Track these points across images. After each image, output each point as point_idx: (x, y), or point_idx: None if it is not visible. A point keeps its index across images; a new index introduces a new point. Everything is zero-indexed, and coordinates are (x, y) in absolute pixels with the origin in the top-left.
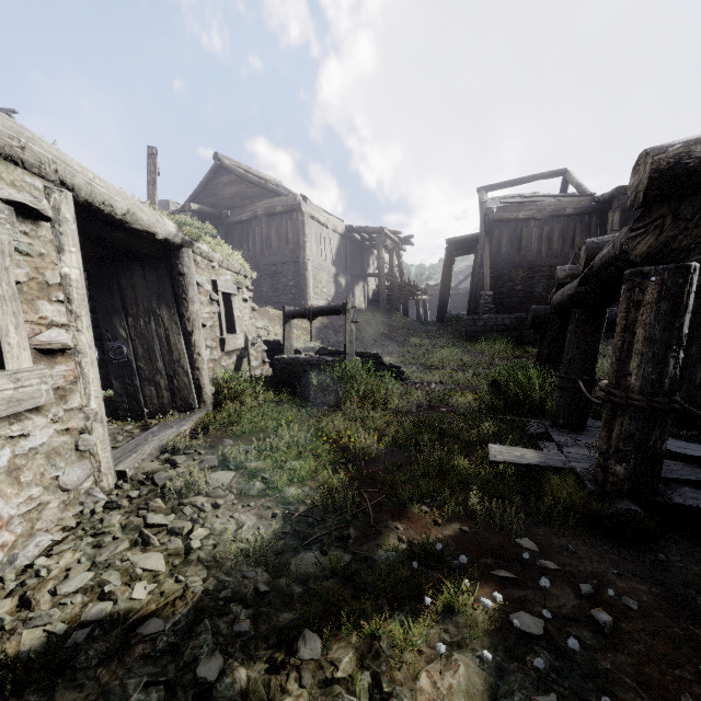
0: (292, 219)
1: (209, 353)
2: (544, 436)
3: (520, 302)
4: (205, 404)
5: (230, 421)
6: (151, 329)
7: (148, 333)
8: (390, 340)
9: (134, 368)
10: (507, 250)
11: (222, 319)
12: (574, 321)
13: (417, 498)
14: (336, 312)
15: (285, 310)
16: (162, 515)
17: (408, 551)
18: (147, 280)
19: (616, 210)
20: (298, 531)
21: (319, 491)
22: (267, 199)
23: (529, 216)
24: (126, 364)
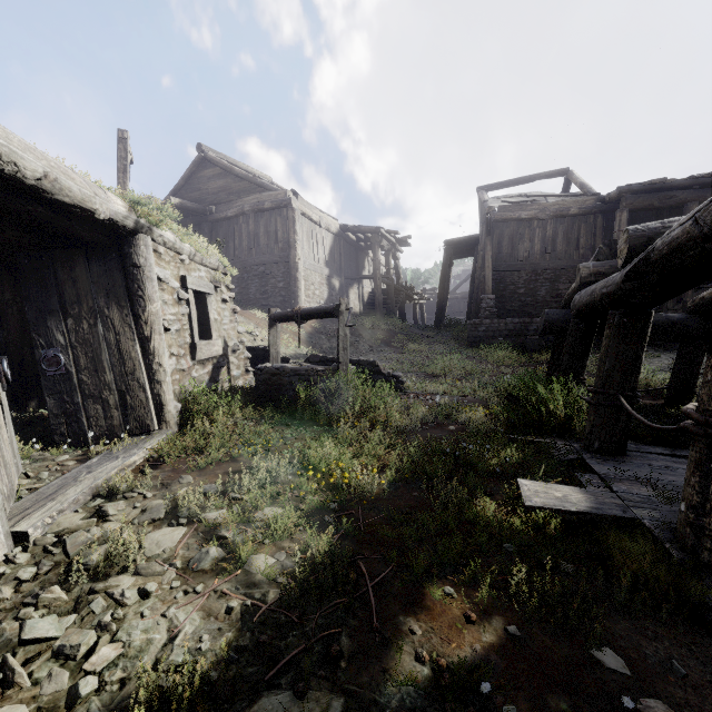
0: (282, 216)
1: (175, 362)
2: (579, 464)
3: (523, 306)
4: (167, 425)
5: (195, 447)
6: (98, 333)
7: (93, 338)
8: (387, 345)
9: (74, 382)
10: (509, 251)
11: (194, 322)
12: (613, 325)
13: (437, 571)
14: (328, 315)
15: (270, 312)
16: (54, 617)
17: (432, 683)
18: (92, 273)
19: (623, 210)
20: (262, 644)
21: (298, 563)
22: (255, 194)
23: (532, 216)
24: (64, 377)
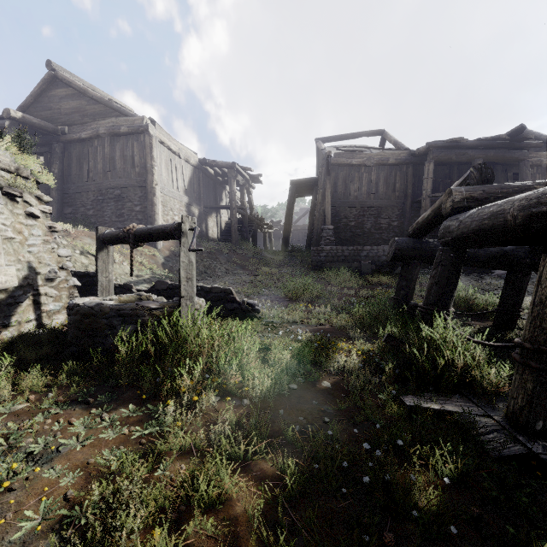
0: (139, 141)
1: None
2: (537, 468)
3: (354, 236)
4: None
5: None
6: None
7: None
8: (242, 268)
9: None
10: (343, 191)
11: None
12: None
13: None
14: (168, 236)
15: (98, 232)
16: None
17: None
18: None
19: (431, 161)
20: None
21: None
22: (111, 118)
23: (361, 162)
24: None
